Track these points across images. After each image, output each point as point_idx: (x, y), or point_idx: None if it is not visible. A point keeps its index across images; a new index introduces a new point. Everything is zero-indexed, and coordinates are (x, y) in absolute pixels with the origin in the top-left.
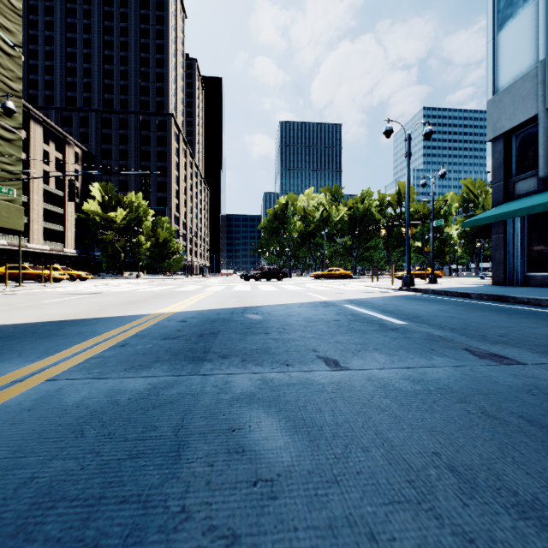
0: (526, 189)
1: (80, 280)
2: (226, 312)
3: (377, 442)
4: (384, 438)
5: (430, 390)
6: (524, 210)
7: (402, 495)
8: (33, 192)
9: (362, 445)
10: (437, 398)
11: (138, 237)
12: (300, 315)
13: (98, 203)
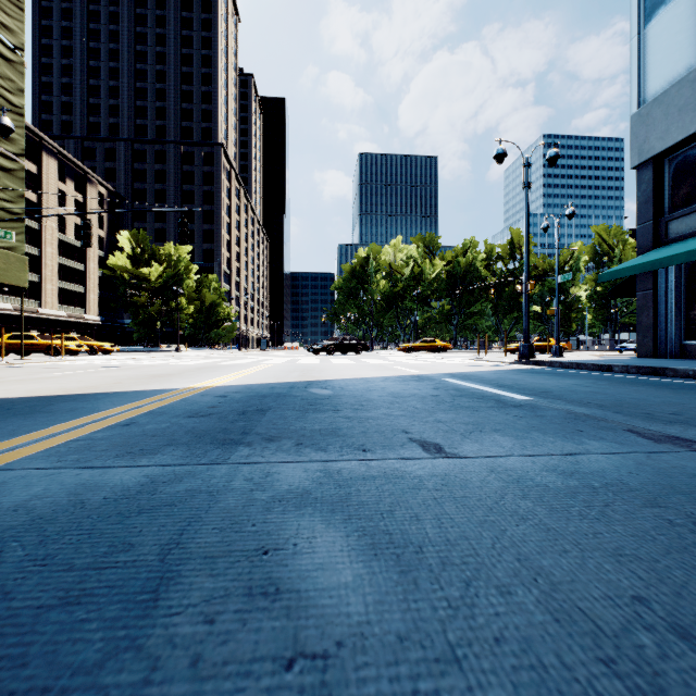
0: (683, 230)
1: (104, 353)
2: (283, 387)
3: (523, 575)
4: (536, 569)
5: (593, 486)
6: (683, 255)
7: (599, 695)
8: (46, 243)
9: (497, 582)
10: (609, 499)
11: (177, 299)
12: (385, 390)
13: (128, 256)
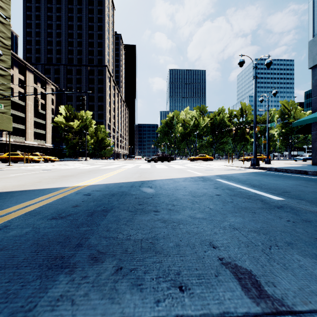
0: None
1: (51, 161)
2: (127, 186)
3: None
4: None
5: None
6: None
7: None
8: (28, 111)
9: None
10: None
11: (86, 136)
12: (186, 189)
13: (64, 117)
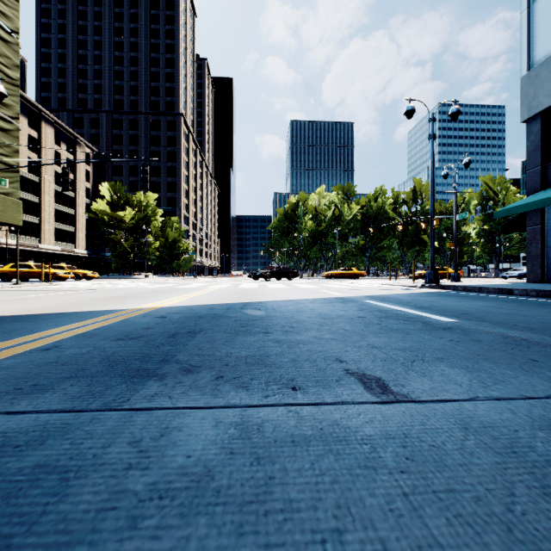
0: None
1: (87, 279)
2: (221, 308)
3: None
4: None
5: None
6: None
7: None
8: (45, 192)
9: None
10: None
11: (146, 237)
12: (314, 311)
13: (108, 203)
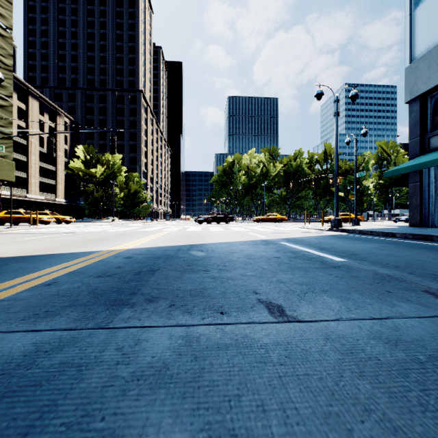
0: None
1: (66, 223)
2: (173, 249)
3: None
4: None
5: (420, 360)
6: None
7: None
8: (31, 153)
9: None
10: None
11: (113, 189)
12: (242, 252)
13: (82, 161)
